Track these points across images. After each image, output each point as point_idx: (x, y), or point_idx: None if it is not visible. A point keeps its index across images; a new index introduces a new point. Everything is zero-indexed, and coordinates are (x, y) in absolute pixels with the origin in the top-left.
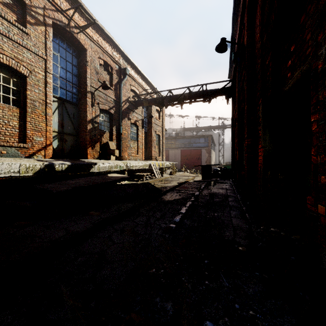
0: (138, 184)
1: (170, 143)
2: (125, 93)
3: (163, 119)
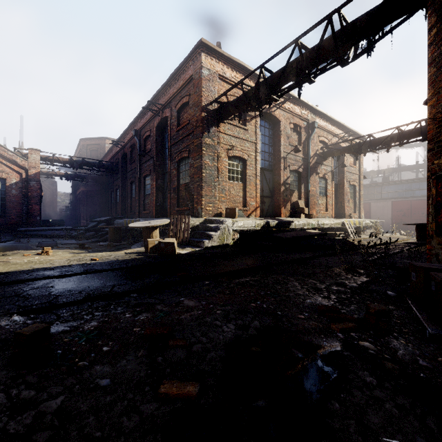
0: (334, 239)
1: (373, 192)
2: (313, 148)
3: (361, 164)
